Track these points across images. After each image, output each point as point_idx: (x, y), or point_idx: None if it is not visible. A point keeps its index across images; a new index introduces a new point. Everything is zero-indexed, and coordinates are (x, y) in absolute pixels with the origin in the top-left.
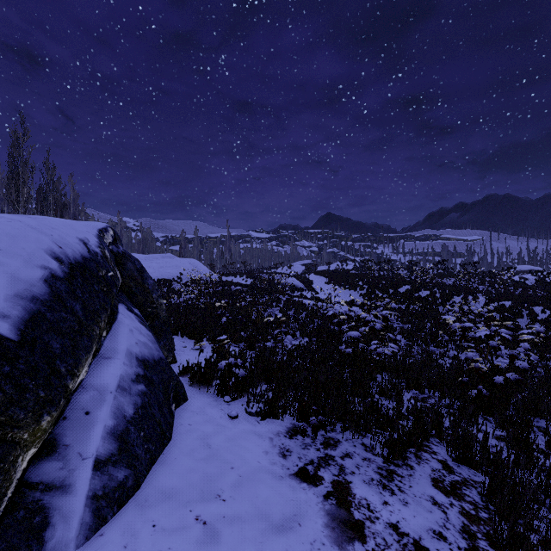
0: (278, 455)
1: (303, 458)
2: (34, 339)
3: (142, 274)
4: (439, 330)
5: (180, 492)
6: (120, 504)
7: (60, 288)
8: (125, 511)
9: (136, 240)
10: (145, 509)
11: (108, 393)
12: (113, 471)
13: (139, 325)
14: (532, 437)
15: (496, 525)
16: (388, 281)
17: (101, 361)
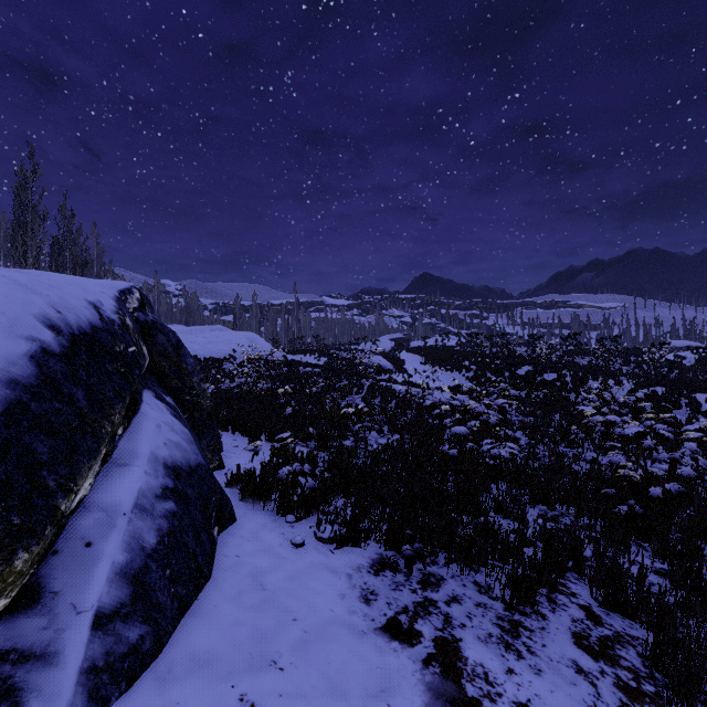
0: (359, 600)
1: (393, 604)
2: (7, 441)
3: (179, 350)
4: (571, 424)
5: (219, 658)
6: (130, 679)
7: (54, 368)
8: (137, 689)
9: (178, 308)
10: (166, 685)
11: (121, 516)
12: (122, 629)
13: (170, 418)
14: (704, 571)
15: (669, 706)
16: (503, 361)
17: (113, 469)
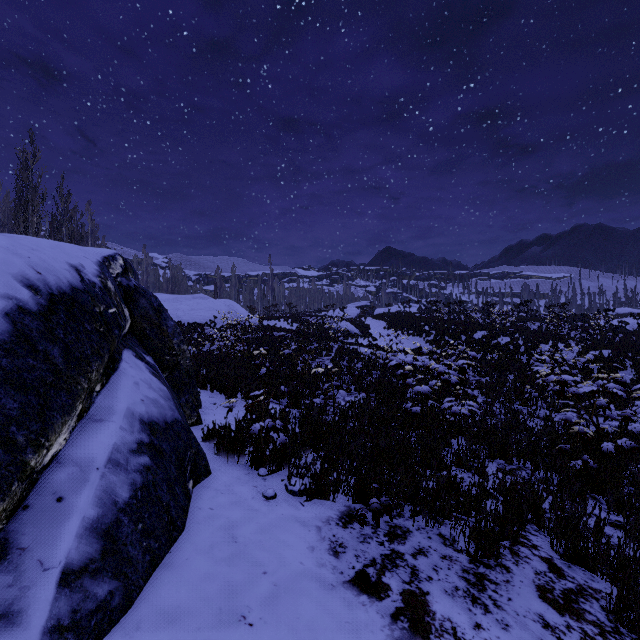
0: (328, 553)
1: (361, 556)
2: None
3: (160, 313)
4: (525, 384)
5: (188, 613)
6: (97, 637)
7: (30, 326)
8: None
9: (164, 279)
10: None
11: (94, 470)
12: (90, 585)
13: (149, 376)
14: None
15: None
16: (460, 326)
17: (89, 424)
